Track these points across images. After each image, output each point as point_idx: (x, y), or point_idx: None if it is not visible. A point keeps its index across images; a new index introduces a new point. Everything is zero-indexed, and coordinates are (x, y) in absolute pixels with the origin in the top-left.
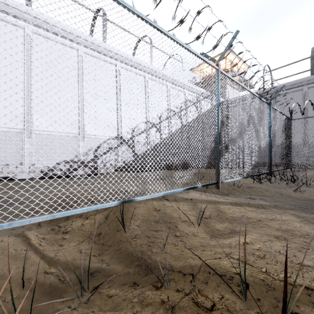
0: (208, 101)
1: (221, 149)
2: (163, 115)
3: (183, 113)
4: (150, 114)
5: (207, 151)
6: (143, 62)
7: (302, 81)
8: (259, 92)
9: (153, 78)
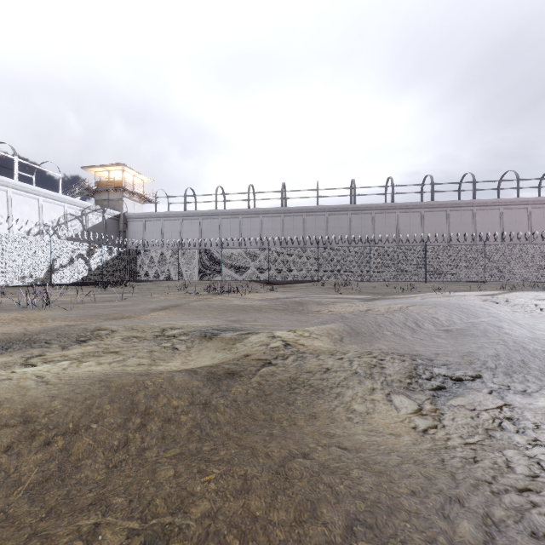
0: (45, 253)
1: (54, 270)
2: (33, 230)
3: (61, 228)
4: (15, 229)
5: (44, 271)
6: (5, 178)
7: (179, 214)
8: (152, 214)
9: (20, 193)
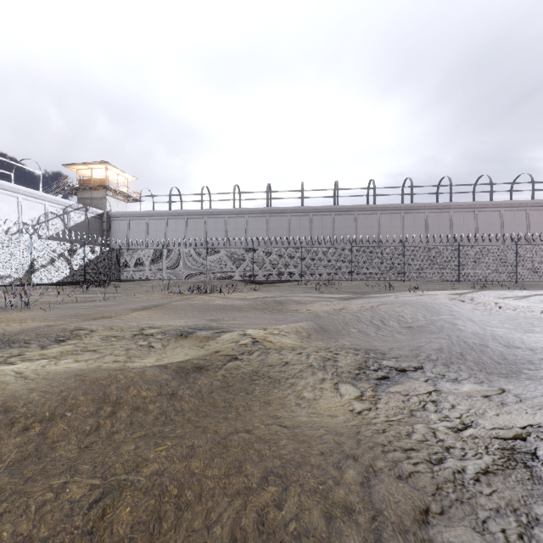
0: (24, 252)
1: (34, 270)
2: (12, 229)
3: (42, 227)
4: None
5: (24, 271)
6: None
7: (164, 213)
8: (136, 213)
9: None
